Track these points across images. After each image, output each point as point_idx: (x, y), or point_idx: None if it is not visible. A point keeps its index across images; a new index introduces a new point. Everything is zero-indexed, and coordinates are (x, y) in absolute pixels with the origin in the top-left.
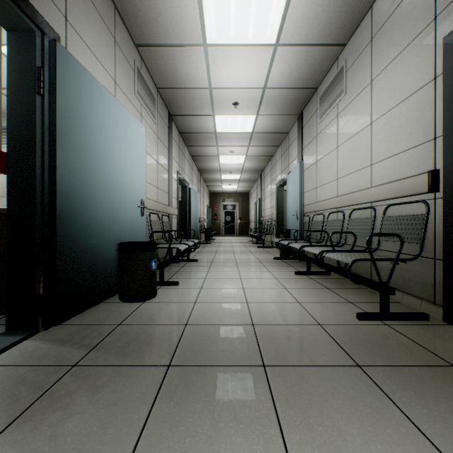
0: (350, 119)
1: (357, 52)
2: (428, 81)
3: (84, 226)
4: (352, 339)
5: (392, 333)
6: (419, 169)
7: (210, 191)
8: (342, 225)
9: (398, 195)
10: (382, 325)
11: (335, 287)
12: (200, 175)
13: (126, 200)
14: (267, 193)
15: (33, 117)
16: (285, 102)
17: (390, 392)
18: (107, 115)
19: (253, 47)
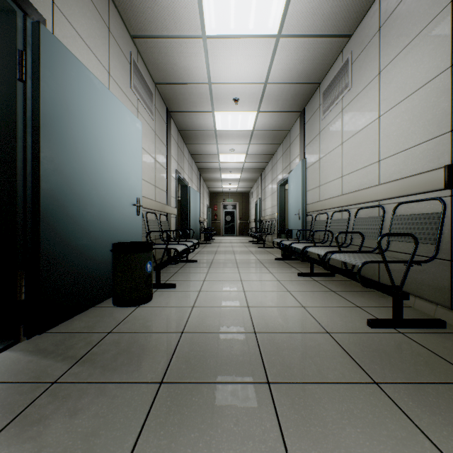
0: (356, 113)
1: (364, 43)
2: (444, 68)
3: (73, 225)
4: (364, 350)
5: (408, 343)
6: (433, 164)
7: (210, 191)
8: (348, 224)
9: (410, 192)
10: (396, 333)
11: (340, 289)
12: (200, 174)
13: (120, 198)
14: (268, 192)
15: (14, 106)
16: (287, 98)
17: (416, 417)
18: (99, 107)
19: (254, 38)
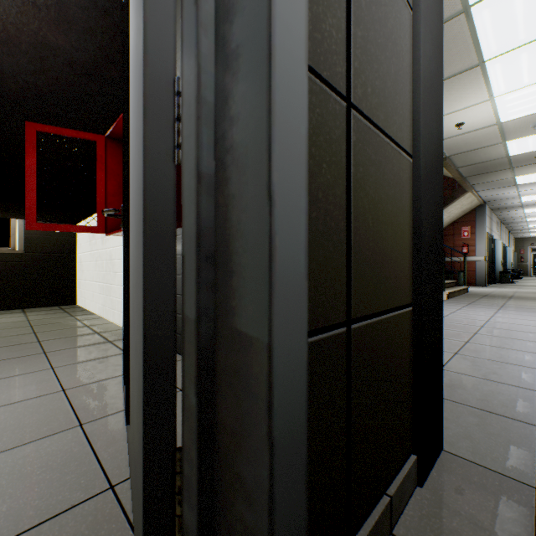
0: None
1: None
2: None
3: (496, 268)
4: None
5: None
6: None
7: (515, 237)
8: None
9: None
10: None
11: None
12: (508, 232)
13: (499, 262)
14: None
15: (491, 251)
16: None
17: None
18: (497, 245)
19: None
